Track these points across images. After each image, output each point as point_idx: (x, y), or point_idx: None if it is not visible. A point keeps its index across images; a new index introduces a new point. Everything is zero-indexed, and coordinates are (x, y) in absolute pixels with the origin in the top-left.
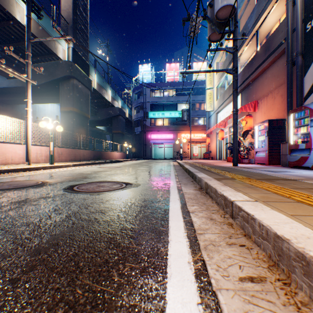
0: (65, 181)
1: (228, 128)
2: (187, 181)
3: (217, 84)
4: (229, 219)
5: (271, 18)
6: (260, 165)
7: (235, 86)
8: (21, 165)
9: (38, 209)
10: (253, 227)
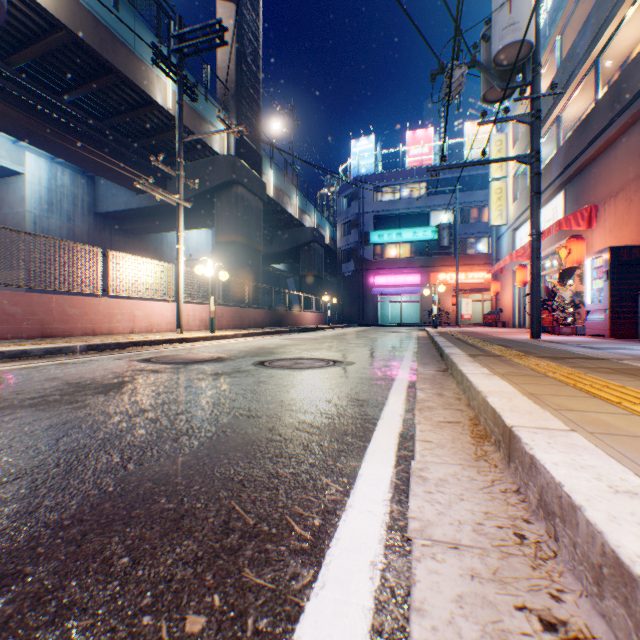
0: (246, 356)
1: None
2: (430, 360)
3: (515, 169)
4: (460, 395)
5: (628, 31)
6: (593, 338)
7: (536, 186)
8: (169, 333)
9: (241, 380)
10: (471, 393)
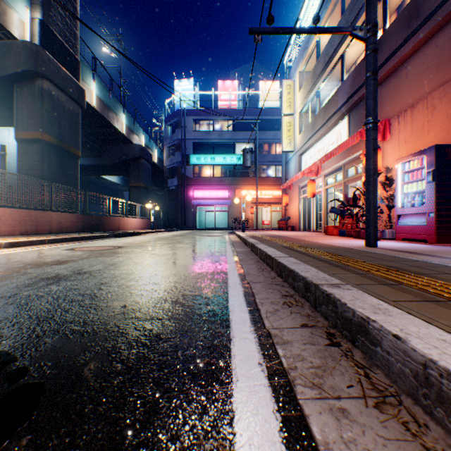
0: None
1: (322, 177)
2: (307, 334)
3: (302, 106)
4: None
5: None
6: (413, 243)
7: (373, 65)
8: None
9: None
10: None
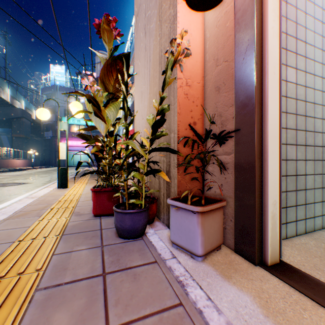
0: None
1: None
2: None
3: None
4: None
5: None
6: None
7: None
8: None
9: None
10: None
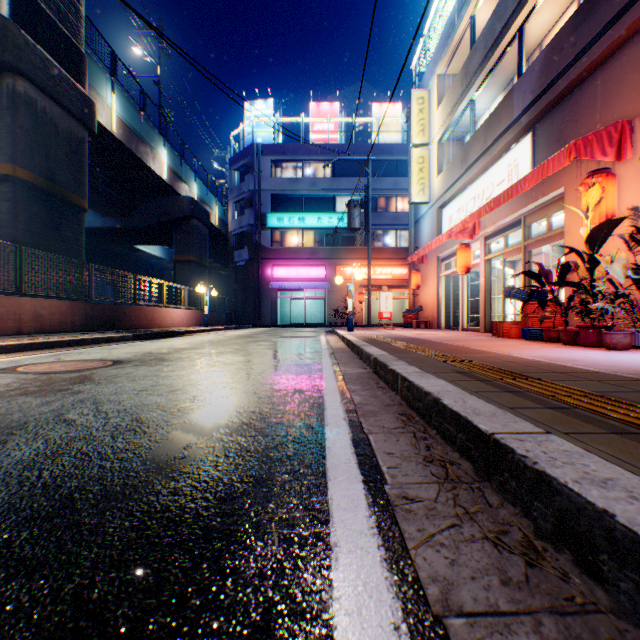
0: None
1: (480, 240)
2: None
3: (444, 128)
4: None
5: None
6: None
7: None
8: None
9: None
10: None
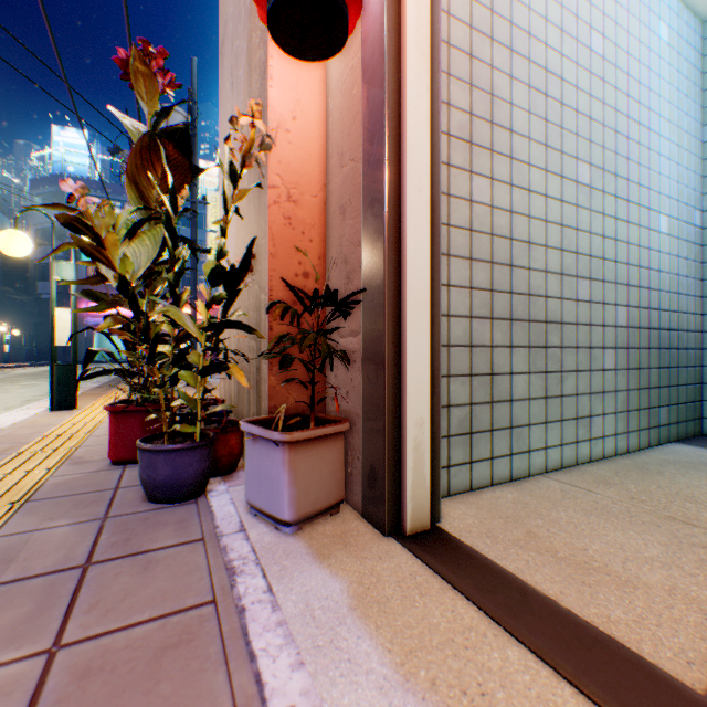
0: None
1: None
2: None
3: None
4: None
5: None
6: None
7: (195, 265)
8: None
9: None
10: None
